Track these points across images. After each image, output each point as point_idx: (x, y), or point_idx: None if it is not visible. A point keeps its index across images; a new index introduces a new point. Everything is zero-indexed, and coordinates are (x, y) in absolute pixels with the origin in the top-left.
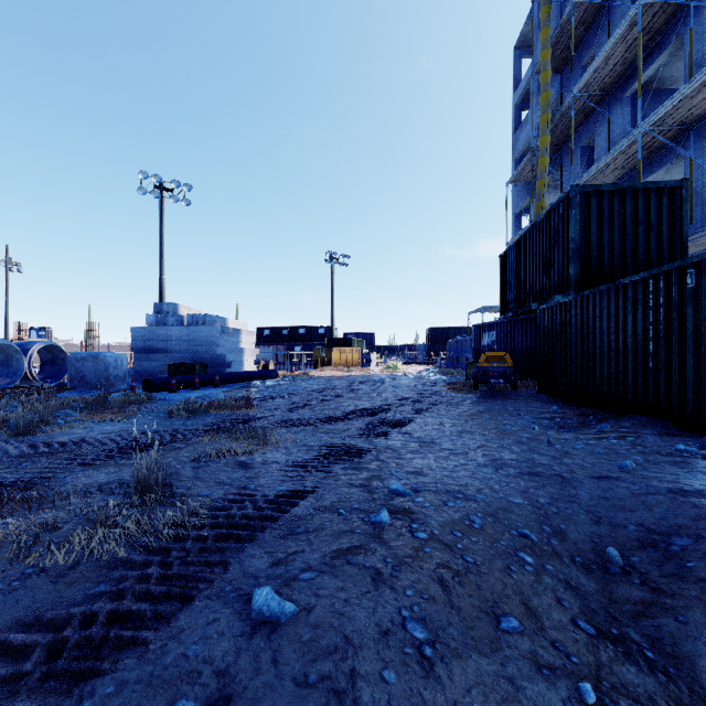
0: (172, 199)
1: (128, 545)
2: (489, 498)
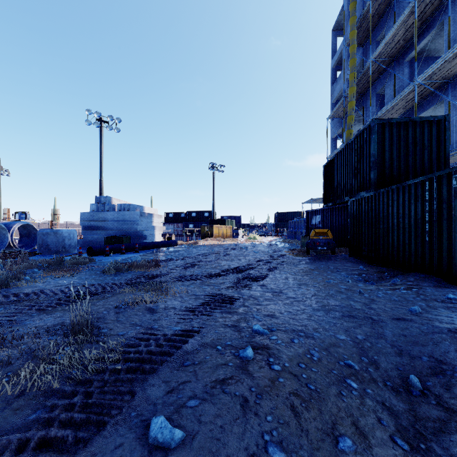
0: (108, 128)
1: (62, 377)
2: (322, 335)
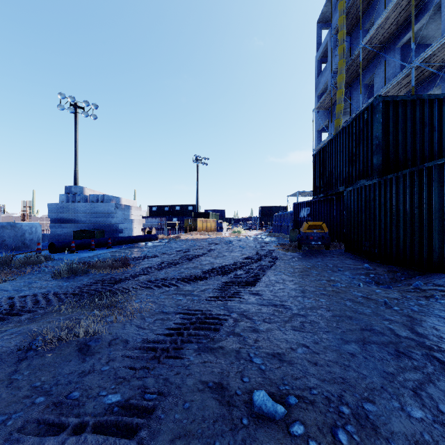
0: (83, 114)
1: None
2: (381, 410)
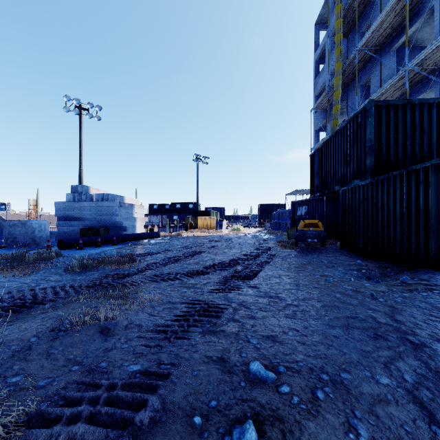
0: (88, 115)
1: None
2: (355, 378)
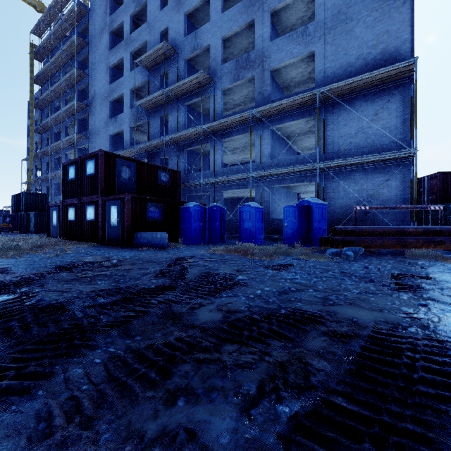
0: None
1: None
2: None
